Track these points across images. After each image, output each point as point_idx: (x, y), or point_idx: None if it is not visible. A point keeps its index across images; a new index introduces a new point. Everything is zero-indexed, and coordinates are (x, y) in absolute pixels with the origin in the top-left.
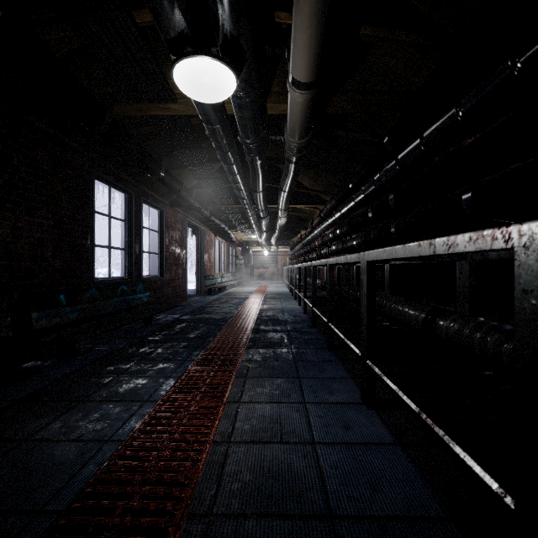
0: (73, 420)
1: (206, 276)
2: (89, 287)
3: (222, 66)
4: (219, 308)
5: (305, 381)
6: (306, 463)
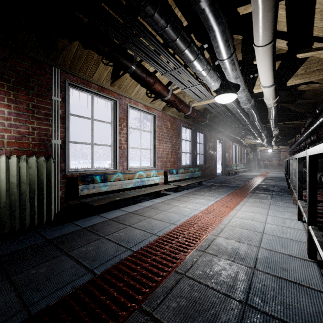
0: (186, 205)
1: (227, 165)
2: (180, 168)
3: (231, 94)
4: (234, 182)
5: (271, 210)
6: (259, 225)
